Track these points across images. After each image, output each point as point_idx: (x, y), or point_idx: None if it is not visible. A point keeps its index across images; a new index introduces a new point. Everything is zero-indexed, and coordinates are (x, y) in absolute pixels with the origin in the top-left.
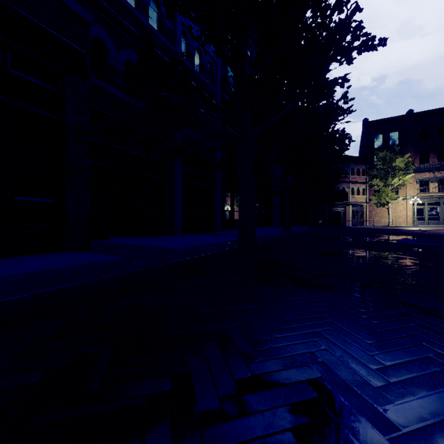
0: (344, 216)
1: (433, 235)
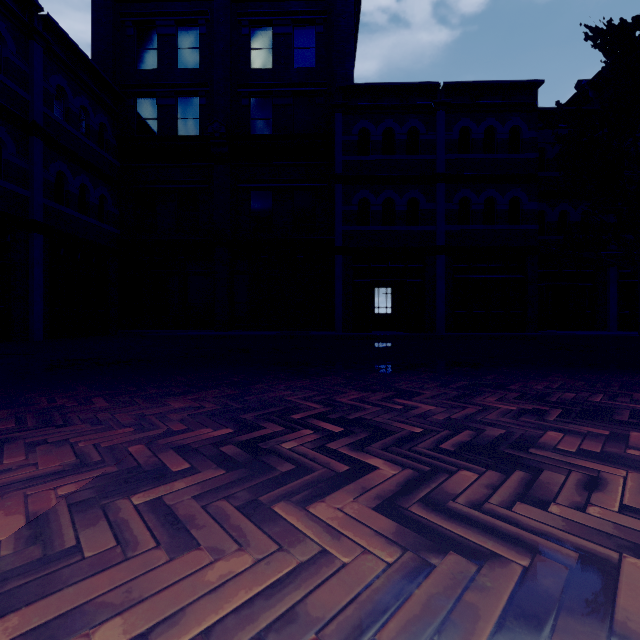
0: None
1: None
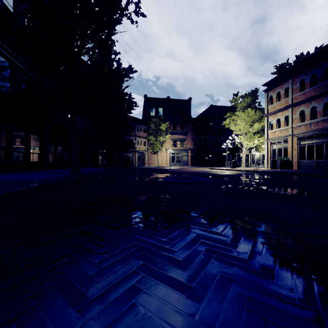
0: (133, 159)
1: (181, 172)
